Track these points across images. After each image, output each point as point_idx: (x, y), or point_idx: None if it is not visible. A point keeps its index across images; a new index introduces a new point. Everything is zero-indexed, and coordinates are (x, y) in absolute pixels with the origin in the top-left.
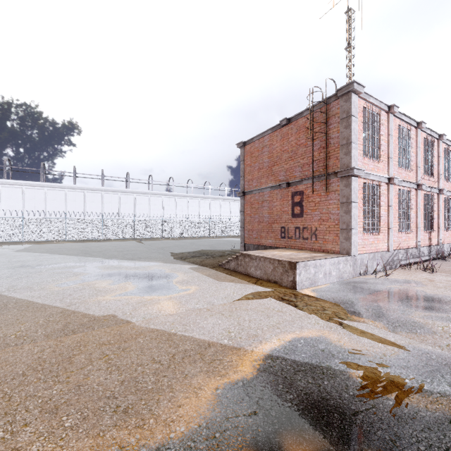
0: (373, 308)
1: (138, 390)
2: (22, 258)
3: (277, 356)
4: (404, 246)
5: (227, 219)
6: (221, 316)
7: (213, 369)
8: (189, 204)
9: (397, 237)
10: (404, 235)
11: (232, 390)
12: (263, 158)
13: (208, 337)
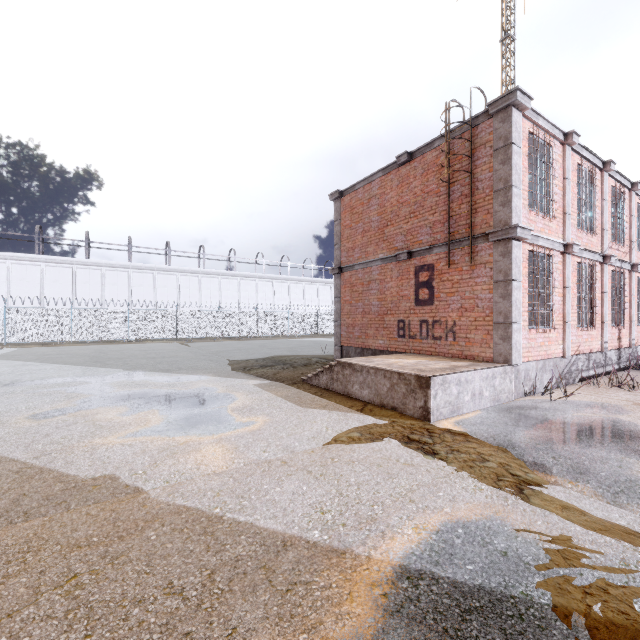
0: (565, 456)
1: None
2: None
3: (419, 570)
4: (585, 350)
5: (314, 310)
6: (307, 476)
7: (292, 611)
8: (258, 288)
9: (576, 336)
10: (586, 332)
11: None
12: (371, 215)
13: (284, 525)
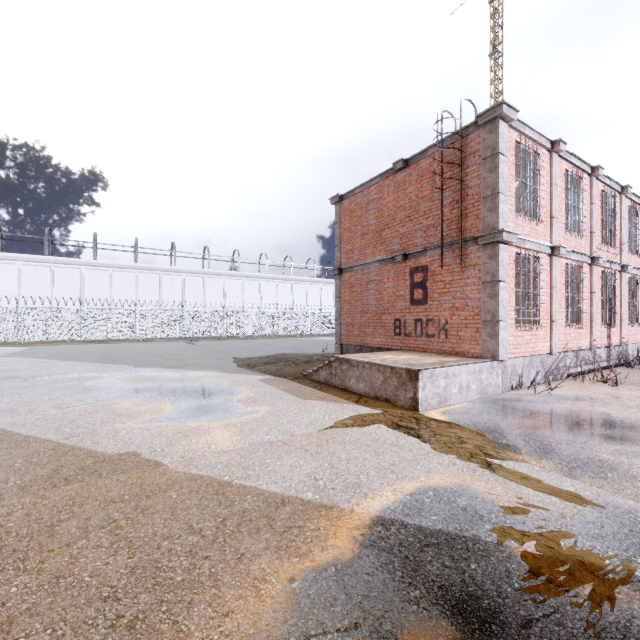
0: (535, 439)
1: (158, 585)
2: (11, 367)
3: (392, 519)
4: (573, 348)
5: (316, 310)
6: (304, 454)
7: (288, 544)
8: (262, 288)
9: (564, 334)
10: (574, 330)
11: (317, 581)
12: (369, 218)
13: (282, 489)
